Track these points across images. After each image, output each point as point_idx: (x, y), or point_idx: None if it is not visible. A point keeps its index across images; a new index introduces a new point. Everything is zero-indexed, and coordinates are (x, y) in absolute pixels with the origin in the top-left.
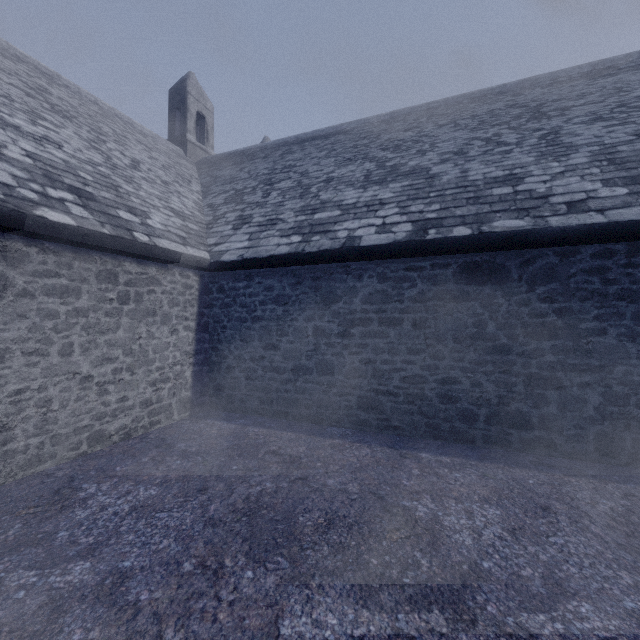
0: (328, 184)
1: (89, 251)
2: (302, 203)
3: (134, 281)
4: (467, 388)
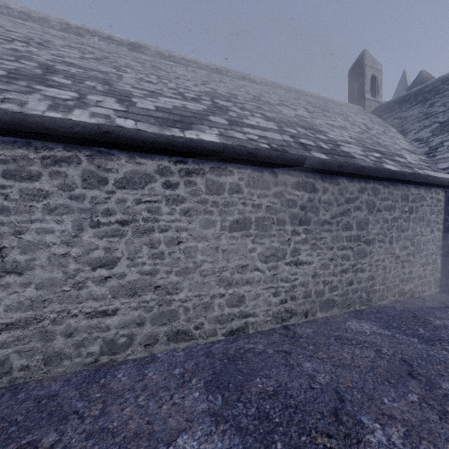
0: None
1: (397, 184)
2: None
3: (414, 199)
4: None
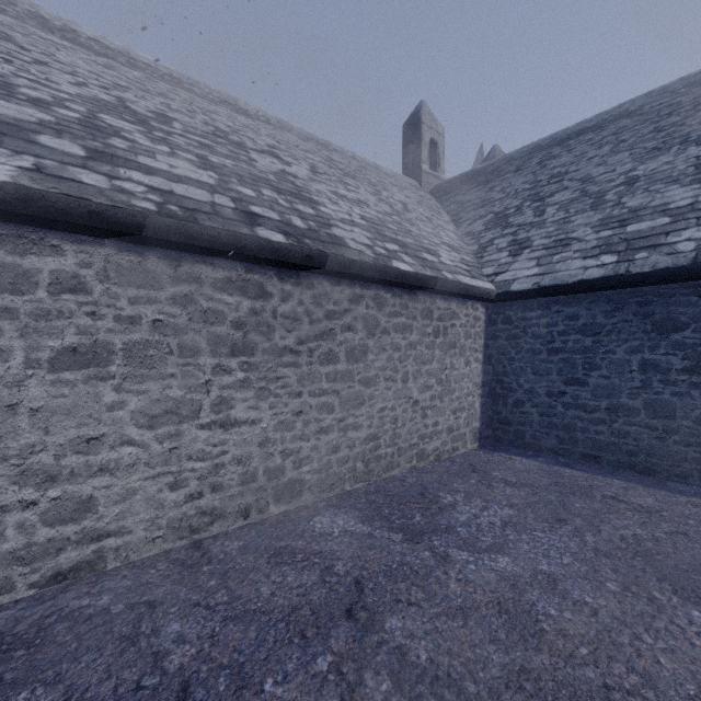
0: (632, 186)
1: (416, 292)
2: (599, 215)
3: (442, 316)
4: None
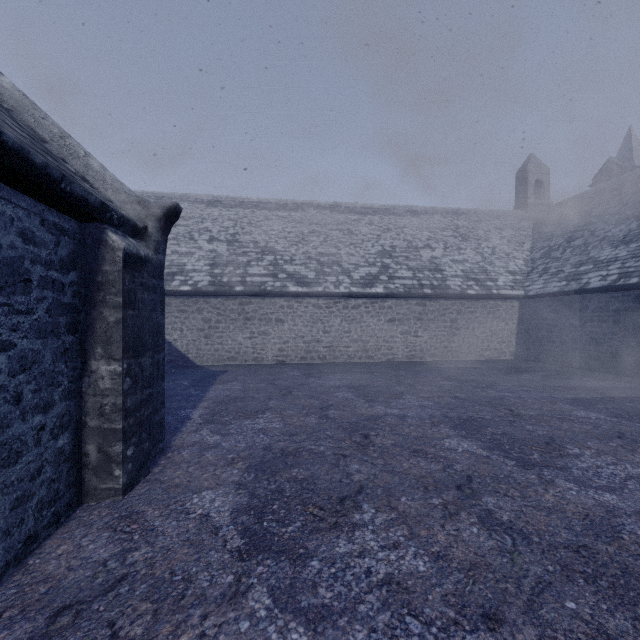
0: (599, 243)
1: (478, 299)
2: (578, 259)
3: (492, 307)
4: (638, 351)
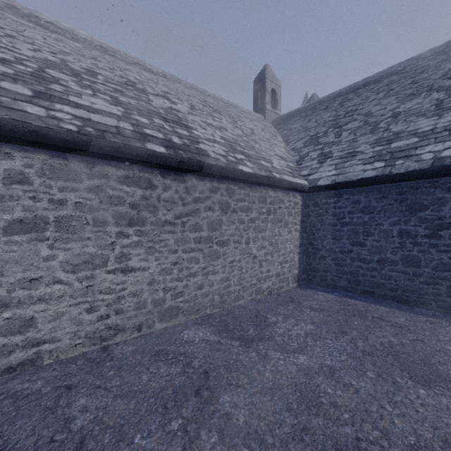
0: (396, 118)
1: (255, 186)
2: (374, 137)
3: (272, 201)
4: None
